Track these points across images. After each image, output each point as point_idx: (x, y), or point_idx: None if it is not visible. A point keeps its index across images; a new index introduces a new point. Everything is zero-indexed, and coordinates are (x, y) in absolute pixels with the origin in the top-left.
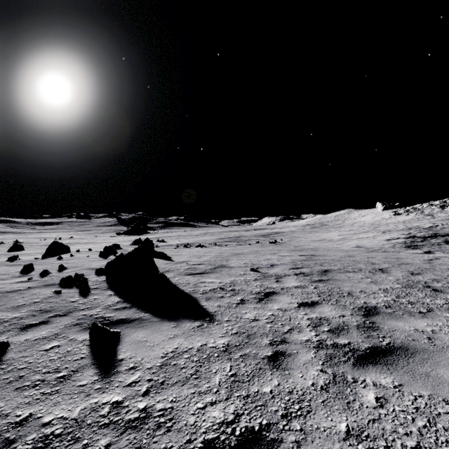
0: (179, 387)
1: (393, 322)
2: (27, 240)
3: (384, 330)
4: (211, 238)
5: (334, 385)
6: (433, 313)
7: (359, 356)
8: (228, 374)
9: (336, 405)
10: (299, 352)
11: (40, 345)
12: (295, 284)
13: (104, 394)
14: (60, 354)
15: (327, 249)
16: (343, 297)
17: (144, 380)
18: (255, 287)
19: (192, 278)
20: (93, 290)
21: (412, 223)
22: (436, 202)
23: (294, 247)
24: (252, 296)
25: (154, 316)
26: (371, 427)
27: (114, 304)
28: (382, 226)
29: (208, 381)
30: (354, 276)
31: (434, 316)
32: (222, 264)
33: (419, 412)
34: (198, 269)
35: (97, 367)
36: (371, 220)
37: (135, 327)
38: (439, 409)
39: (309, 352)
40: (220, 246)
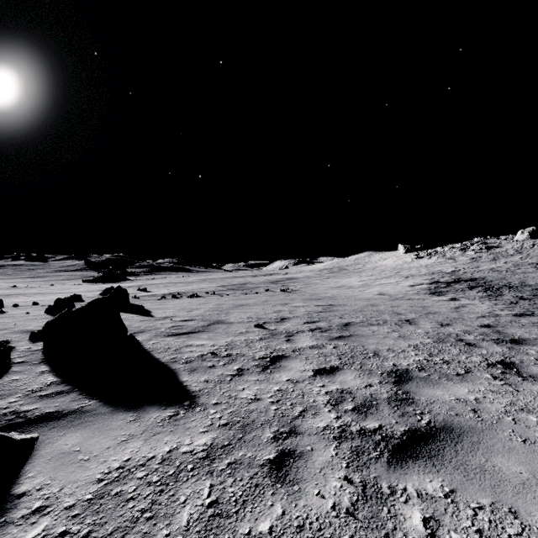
0: None
1: (430, 390)
2: None
3: (420, 402)
4: (209, 286)
5: (365, 503)
6: (472, 375)
7: (394, 446)
8: (204, 502)
9: None
10: (315, 449)
11: None
12: (310, 343)
13: None
14: None
15: (347, 297)
16: (368, 359)
17: (51, 536)
18: (259, 350)
19: (175, 341)
20: (16, 365)
21: (435, 267)
22: (457, 245)
23: (309, 295)
24: (255, 363)
25: (104, 405)
26: None
27: (43, 388)
28: (405, 271)
29: (169, 522)
30: (379, 330)
31: (474, 379)
32: (218, 319)
33: None
34: (185, 326)
35: None
36: (393, 264)
37: (67, 427)
38: (508, 528)
39: (328, 447)
40: (220, 296)
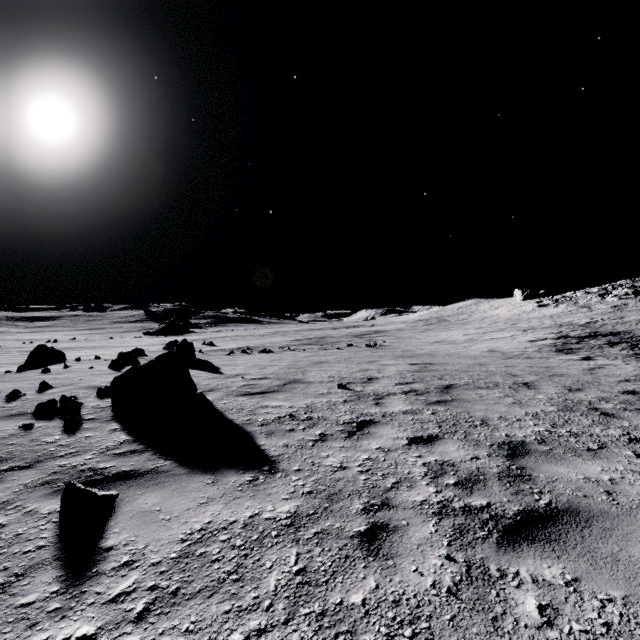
0: (204, 601)
1: (551, 466)
2: (2, 344)
3: (539, 480)
4: (283, 340)
5: (470, 585)
6: (607, 451)
7: (506, 527)
8: (292, 570)
9: (474, 626)
10: (411, 524)
11: None
12: (403, 408)
13: (63, 622)
14: (2, 541)
15: (448, 354)
16: (475, 428)
17: (142, 589)
18: (344, 414)
19: (248, 401)
20: (88, 422)
21: (563, 318)
22: (593, 289)
23: (401, 352)
24: (339, 428)
25: (180, 466)
26: None
27: (117, 446)
28: (523, 323)
29: (257, 585)
30: (489, 395)
31: (610, 456)
32: (295, 377)
33: (613, 633)
34: (259, 385)
35: (62, 565)
36: (507, 314)
37: (145, 487)
38: None
39: (426, 523)
40: (295, 351)
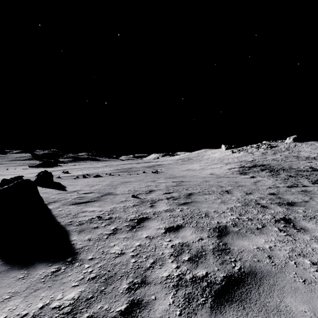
0: None
1: (240, 241)
2: None
3: (234, 251)
4: (109, 170)
5: None
6: (266, 229)
7: (216, 292)
8: None
9: None
10: (158, 298)
11: None
12: (165, 208)
13: None
14: None
15: (191, 176)
16: (201, 219)
17: None
18: (131, 214)
19: (75, 208)
20: None
21: (242, 158)
22: (254, 145)
23: (169, 175)
24: (126, 224)
25: (4, 264)
26: None
27: None
28: (225, 160)
29: None
30: (209, 198)
31: (268, 232)
32: (109, 191)
33: None
34: (85, 197)
35: None
36: (219, 156)
37: None
38: None
39: (167, 296)
40: (114, 176)
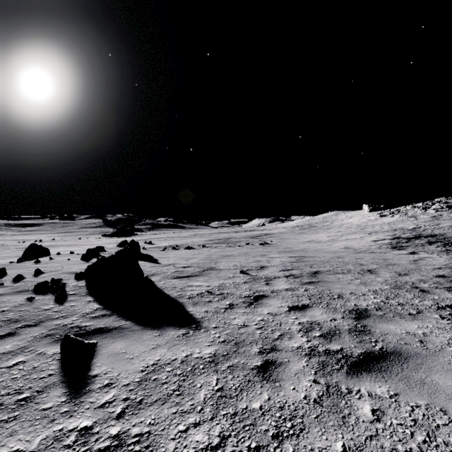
0: (159, 406)
1: (384, 325)
2: (3, 243)
3: (376, 333)
4: (200, 240)
5: (328, 397)
6: (422, 315)
7: (352, 363)
8: (214, 388)
9: (331, 421)
10: (291, 361)
11: (2, 361)
12: (285, 286)
13: (71, 419)
14: (25, 371)
15: (316, 250)
16: (333, 300)
17: (119, 400)
18: (245, 291)
19: (179, 282)
20: (71, 296)
21: (397, 224)
22: (418, 204)
23: (283, 248)
24: (242, 300)
25: (136, 324)
26: (369, 445)
27: (93, 312)
28: (369, 228)
29: (192, 398)
30: (344, 278)
31: (424, 318)
32: (210, 266)
33: (418, 425)
34: (185, 271)
35: (66, 385)
36: (358, 222)
37: (114, 338)
38: (437, 420)
39: (300, 360)
40: (209, 248)
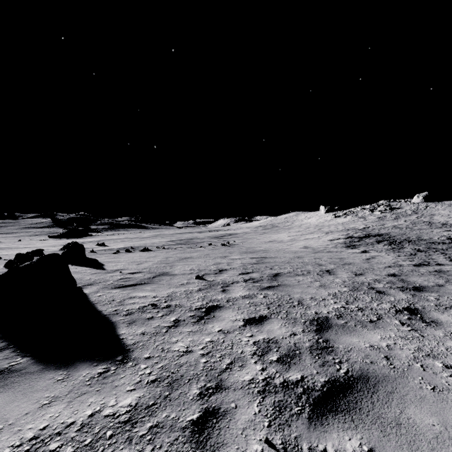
0: None
1: (347, 338)
2: None
3: (339, 350)
4: (161, 241)
5: None
6: (383, 322)
7: (315, 400)
8: None
9: None
10: (239, 406)
11: None
12: (242, 293)
13: None
14: None
15: (277, 250)
16: (293, 308)
17: None
18: (197, 301)
19: (120, 293)
20: None
21: (349, 225)
22: (367, 206)
23: (246, 249)
24: (191, 314)
25: (35, 362)
26: None
27: None
28: (325, 228)
29: None
30: (304, 280)
31: (385, 325)
32: (164, 271)
33: None
34: (132, 279)
35: None
36: (316, 222)
37: None
38: None
39: (251, 404)
40: (168, 250)
